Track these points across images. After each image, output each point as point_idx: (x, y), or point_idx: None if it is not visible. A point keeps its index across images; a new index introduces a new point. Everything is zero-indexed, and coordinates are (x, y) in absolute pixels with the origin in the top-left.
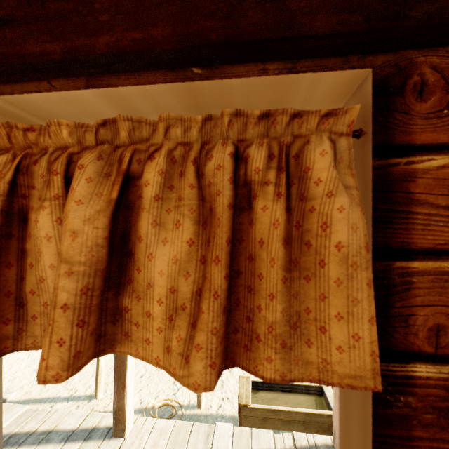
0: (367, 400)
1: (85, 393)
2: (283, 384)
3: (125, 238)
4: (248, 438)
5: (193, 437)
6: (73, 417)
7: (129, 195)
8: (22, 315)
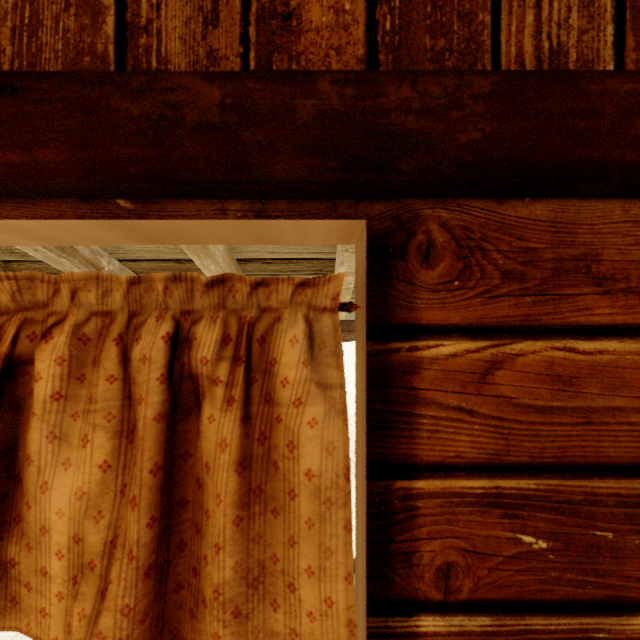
0: None
1: None
2: None
3: (10, 452)
4: None
5: None
6: None
7: (16, 388)
8: None
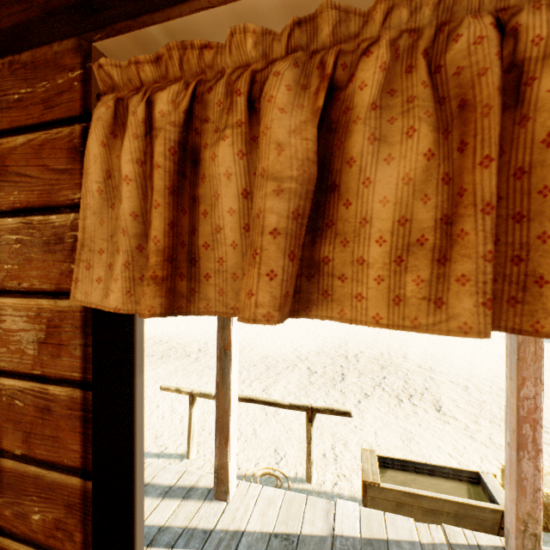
0: None
1: (176, 452)
2: (422, 464)
3: (323, 169)
4: (381, 523)
5: (309, 512)
6: (168, 473)
7: (330, 112)
8: (194, 274)
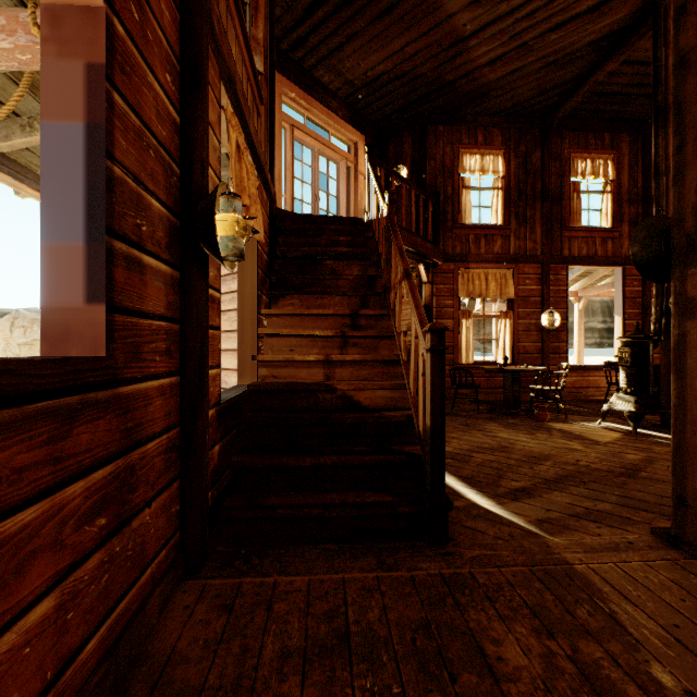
0: (255, 253)
1: None
2: None
3: None
4: None
5: None
6: None
7: None
8: None
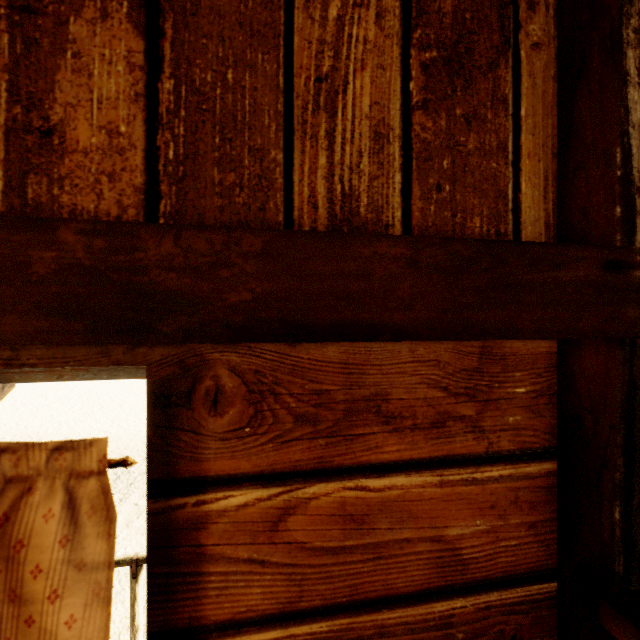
0: None
1: None
2: None
3: None
4: None
5: None
6: None
7: None
8: None
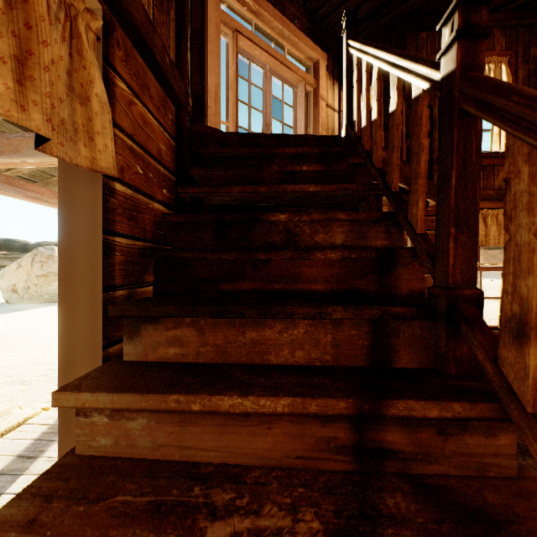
0: (97, 202)
1: None
2: None
3: None
4: None
5: None
6: None
7: None
8: None
